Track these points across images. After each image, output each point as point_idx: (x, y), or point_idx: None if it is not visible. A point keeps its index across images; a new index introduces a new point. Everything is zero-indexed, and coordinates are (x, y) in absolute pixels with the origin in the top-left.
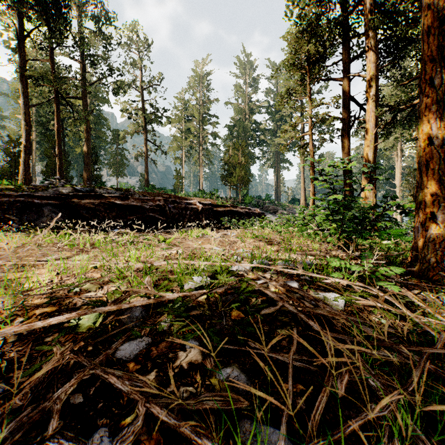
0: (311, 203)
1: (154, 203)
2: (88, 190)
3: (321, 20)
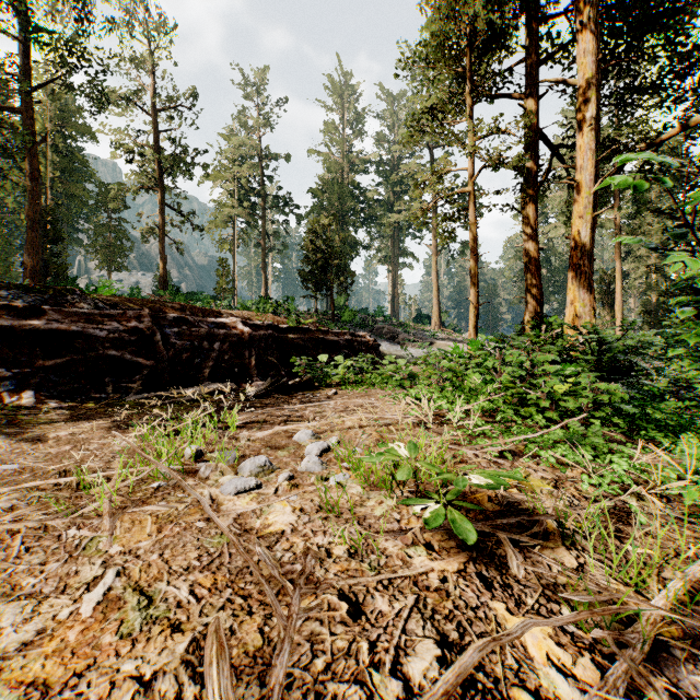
0: (472, 325)
1: (122, 324)
2: None
3: None
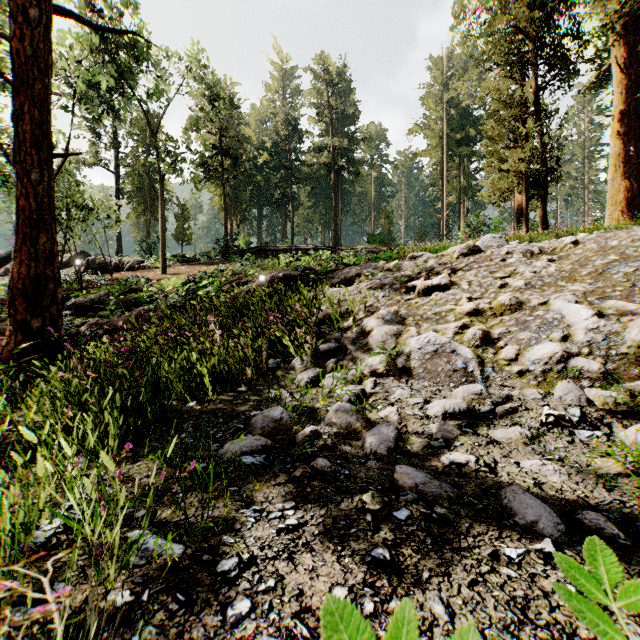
0: None
1: None
2: None
3: None
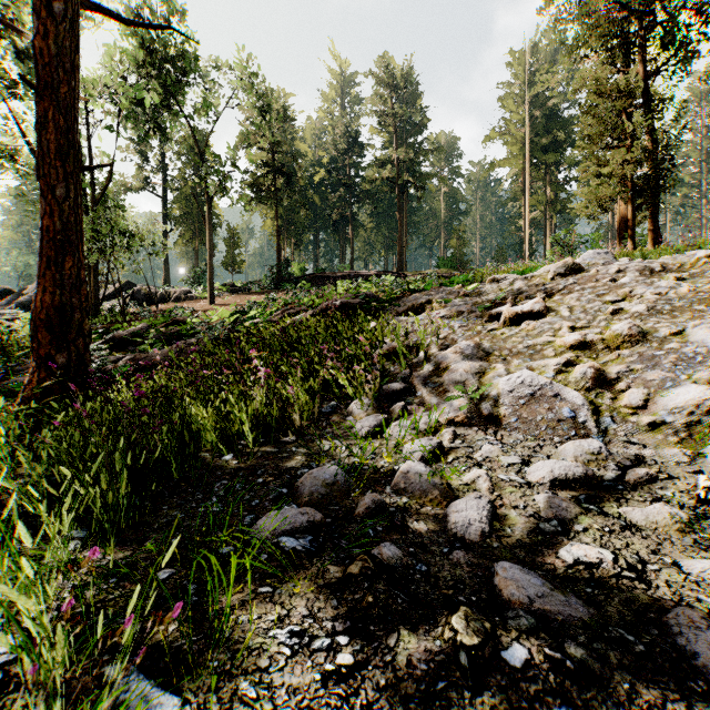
0: None
1: None
2: None
3: None
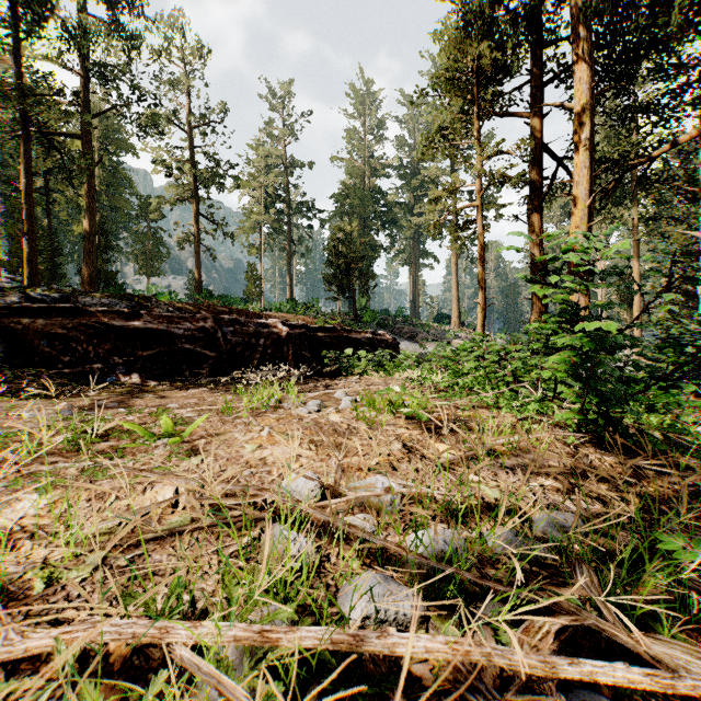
0: (480, 324)
1: (193, 324)
2: (58, 298)
3: (499, 5)
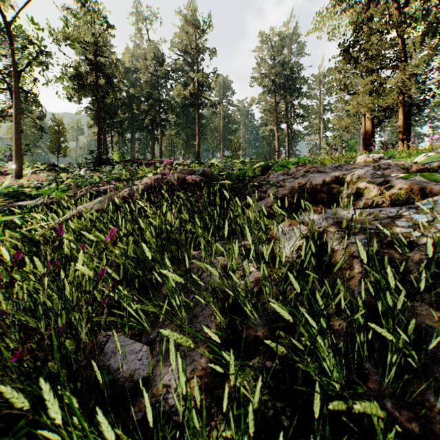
0: None
1: None
2: None
3: None
